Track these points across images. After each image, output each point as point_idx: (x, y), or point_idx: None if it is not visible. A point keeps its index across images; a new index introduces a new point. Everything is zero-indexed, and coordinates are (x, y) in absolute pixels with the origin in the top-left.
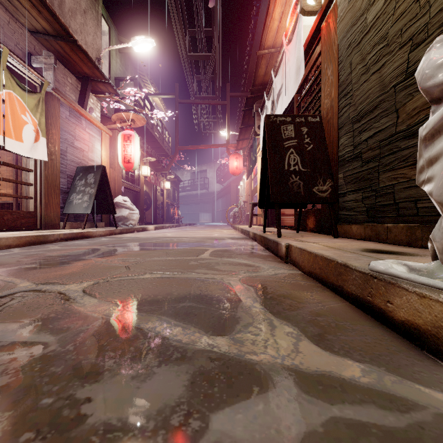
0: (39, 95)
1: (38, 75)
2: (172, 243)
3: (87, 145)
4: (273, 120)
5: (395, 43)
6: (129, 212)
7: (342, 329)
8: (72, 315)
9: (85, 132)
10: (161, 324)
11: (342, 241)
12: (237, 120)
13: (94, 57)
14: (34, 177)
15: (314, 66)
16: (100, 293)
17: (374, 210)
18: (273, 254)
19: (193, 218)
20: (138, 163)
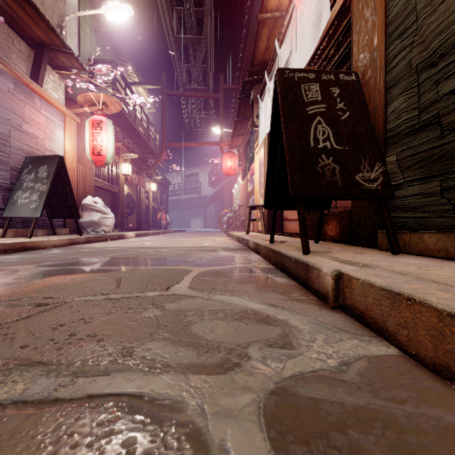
0: None
1: None
2: (141, 259)
3: (43, 130)
4: (288, 75)
5: None
6: (100, 216)
7: None
8: None
9: (40, 114)
10: None
11: (430, 265)
12: (231, 118)
13: (55, 24)
14: None
15: (336, 20)
16: None
17: None
18: (295, 281)
19: (184, 224)
20: (111, 156)
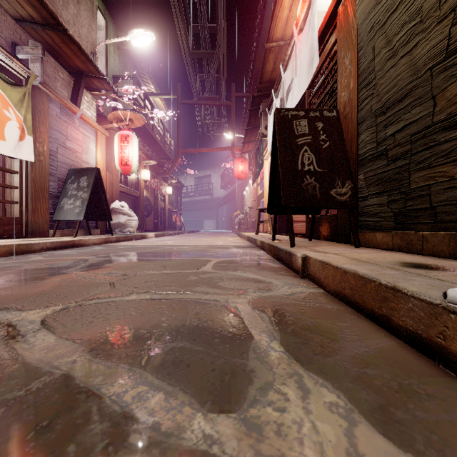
0: (25, 88)
1: (23, 66)
2: (171, 253)
3: (81, 145)
4: (284, 114)
5: (432, 18)
6: (126, 218)
7: (411, 394)
8: (6, 367)
9: (78, 132)
10: (134, 387)
11: (368, 252)
12: (243, 123)
13: (89, 52)
14: (20, 180)
15: (328, 57)
16: (62, 325)
17: (403, 216)
18: (285, 266)
19: (196, 225)
20: (136, 165)
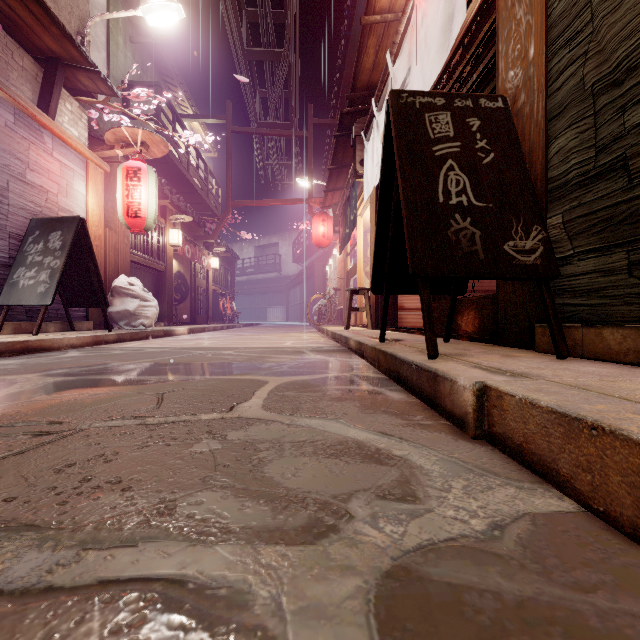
0: None
1: None
2: (195, 365)
3: (56, 182)
4: (406, 101)
5: None
6: (138, 303)
7: None
8: None
9: (51, 158)
10: None
11: (616, 374)
12: (324, 165)
13: (73, 30)
14: None
15: (474, 23)
16: None
17: None
18: (416, 397)
19: (258, 315)
20: (153, 218)
